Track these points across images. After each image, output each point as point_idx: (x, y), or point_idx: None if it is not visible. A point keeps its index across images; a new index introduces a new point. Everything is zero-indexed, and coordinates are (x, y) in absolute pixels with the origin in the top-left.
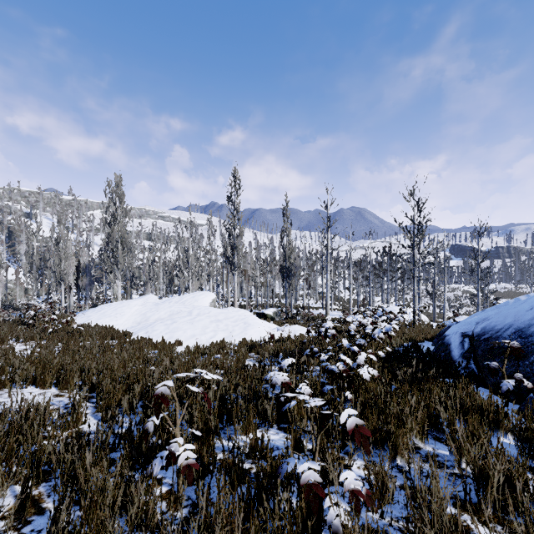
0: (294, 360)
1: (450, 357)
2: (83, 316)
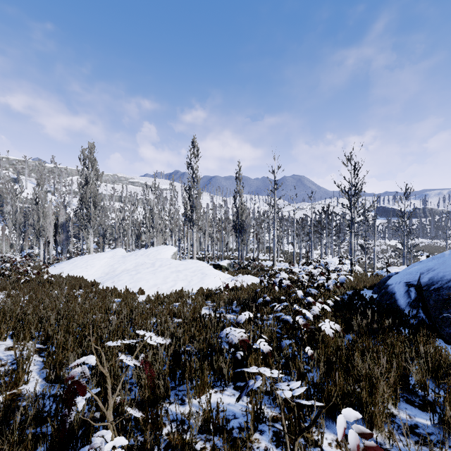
0: (251, 314)
1: (397, 306)
2: (57, 268)
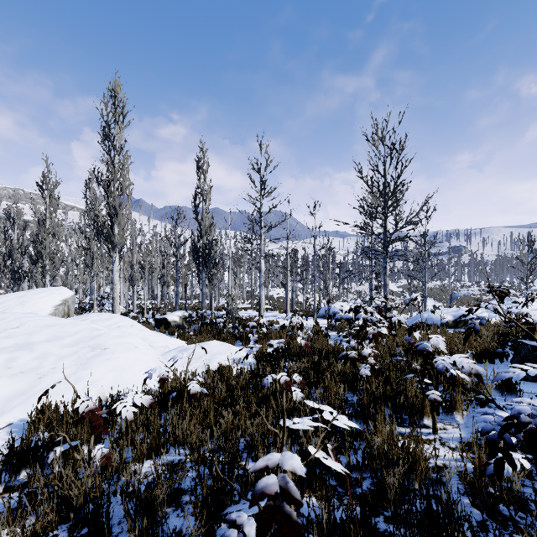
0: None
1: None
2: None
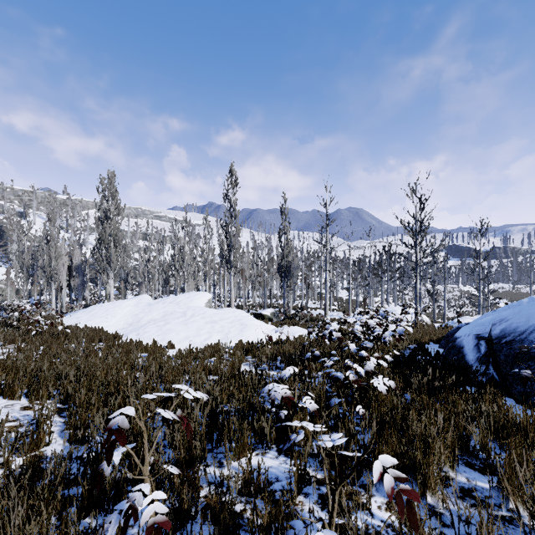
0: (296, 369)
1: (465, 361)
2: (73, 317)
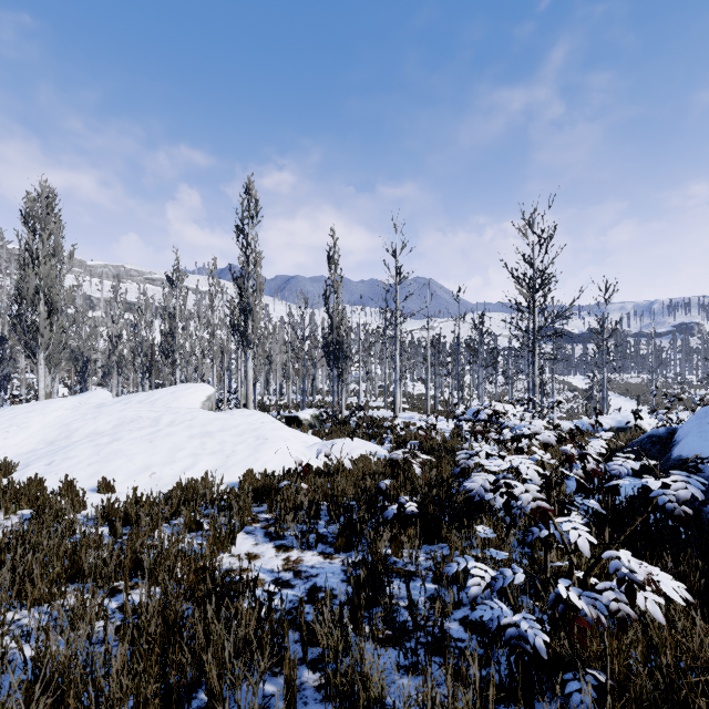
0: None
1: None
2: None
